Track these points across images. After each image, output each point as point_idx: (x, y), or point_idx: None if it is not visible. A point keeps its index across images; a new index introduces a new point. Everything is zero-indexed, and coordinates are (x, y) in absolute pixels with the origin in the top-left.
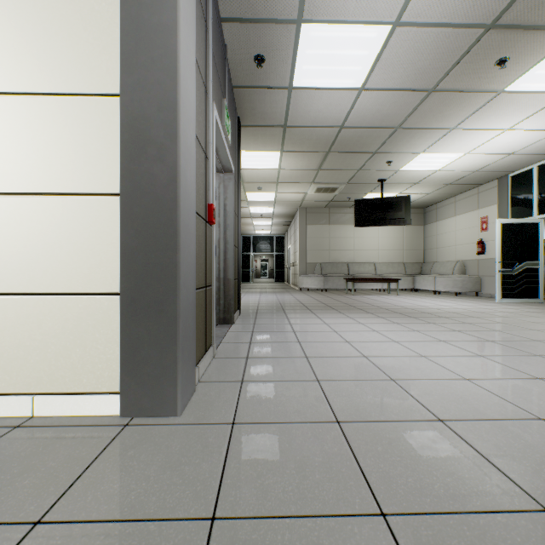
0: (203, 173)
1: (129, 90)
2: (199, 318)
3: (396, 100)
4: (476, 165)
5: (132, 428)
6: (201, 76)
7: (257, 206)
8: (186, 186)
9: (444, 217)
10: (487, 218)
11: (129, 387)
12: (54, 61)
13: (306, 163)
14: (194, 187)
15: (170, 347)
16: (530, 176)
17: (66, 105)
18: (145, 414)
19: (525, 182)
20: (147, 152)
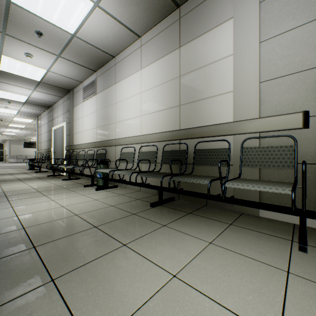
0: None
1: None
2: None
3: (22, 135)
4: None
5: None
6: None
7: None
8: None
9: None
10: None
11: None
12: None
13: (8, 136)
14: None
15: None
16: None
17: None
18: None
19: None
20: None
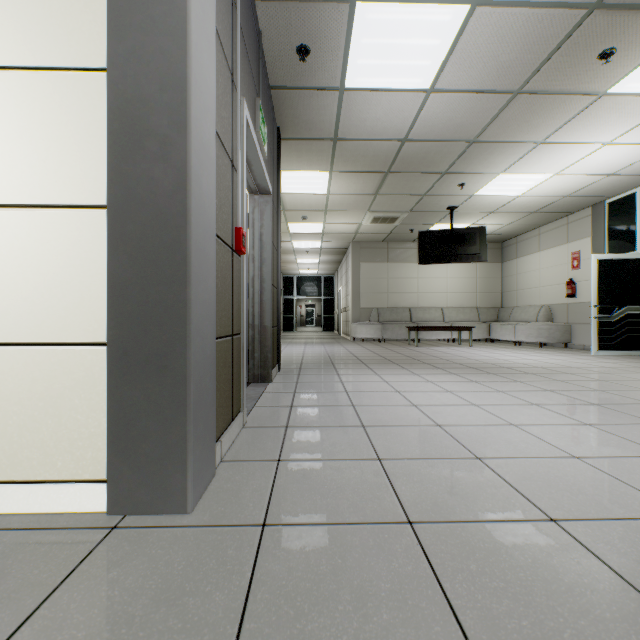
0: (228, 186)
1: (120, 62)
2: (223, 377)
3: (472, 104)
4: (567, 189)
5: (121, 533)
6: (225, 58)
7: (302, 240)
8: (200, 196)
9: (526, 253)
10: (579, 253)
11: (119, 474)
12: (17, 22)
13: (361, 186)
14: (214, 201)
15: (177, 418)
16: (632, 202)
17: (34, 83)
18: (142, 510)
19: (626, 210)
20: (145, 148)
